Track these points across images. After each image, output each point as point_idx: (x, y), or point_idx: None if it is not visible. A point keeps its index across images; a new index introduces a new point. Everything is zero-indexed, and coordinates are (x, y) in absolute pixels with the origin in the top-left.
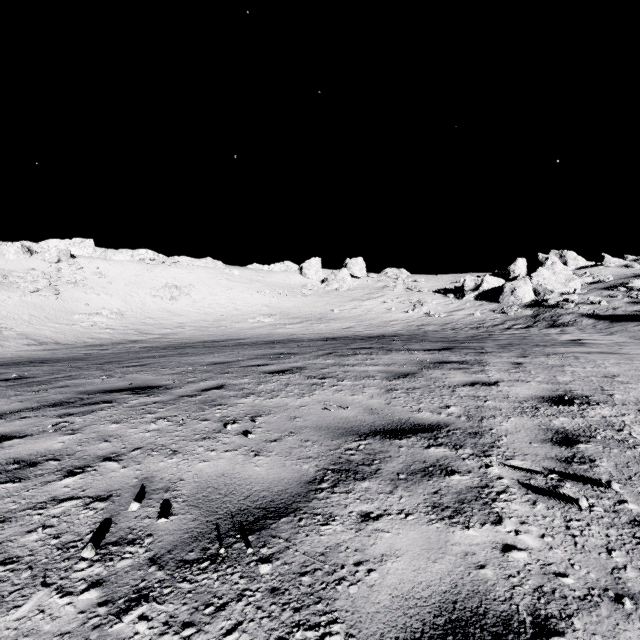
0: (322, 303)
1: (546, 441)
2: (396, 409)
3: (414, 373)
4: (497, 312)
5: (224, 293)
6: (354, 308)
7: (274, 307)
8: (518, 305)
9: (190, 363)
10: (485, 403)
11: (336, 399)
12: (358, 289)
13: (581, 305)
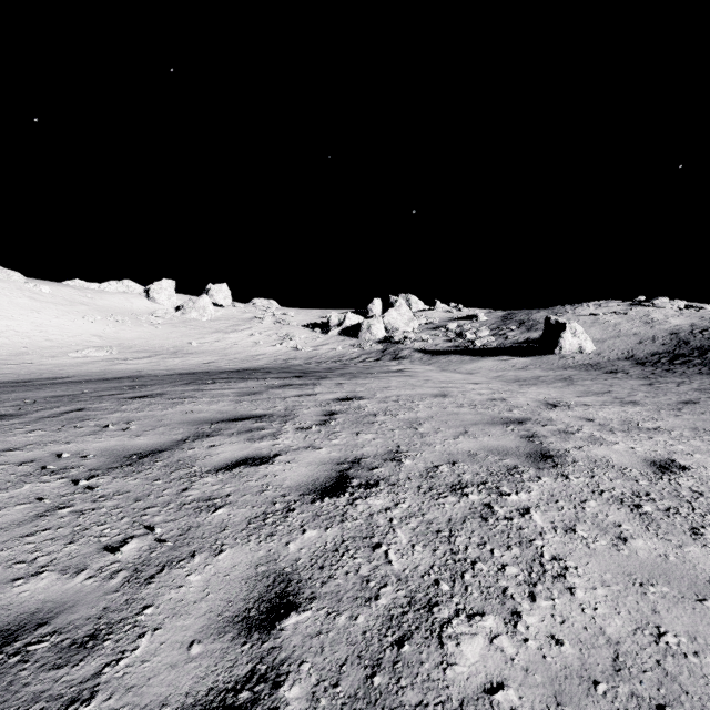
0: (177, 334)
1: (321, 415)
2: (240, 410)
3: (262, 392)
4: (356, 347)
5: (26, 317)
6: (217, 341)
7: (109, 338)
8: (373, 341)
9: (19, 398)
10: (301, 404)
11: (196, 409)
12: (222, 320)
13: (416, 342)
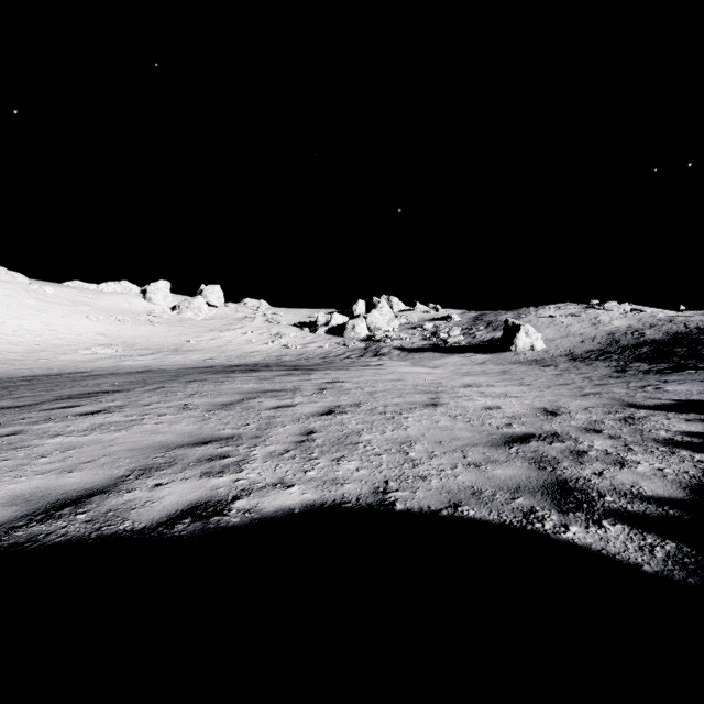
0: (175, 333)
1: (317, 390)
2: (265, 388)
3: (273, 378)
4: (341, 345)
5: (35, 317)
6: (213, 339)
7: (113, 336)
8: (357, 339)
9: (104, 383)
10: (303, 384)
11: (236, 387)
12: (216, 319)
13: (395, 340)
